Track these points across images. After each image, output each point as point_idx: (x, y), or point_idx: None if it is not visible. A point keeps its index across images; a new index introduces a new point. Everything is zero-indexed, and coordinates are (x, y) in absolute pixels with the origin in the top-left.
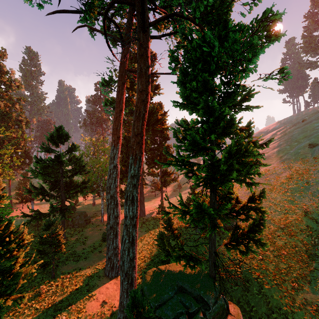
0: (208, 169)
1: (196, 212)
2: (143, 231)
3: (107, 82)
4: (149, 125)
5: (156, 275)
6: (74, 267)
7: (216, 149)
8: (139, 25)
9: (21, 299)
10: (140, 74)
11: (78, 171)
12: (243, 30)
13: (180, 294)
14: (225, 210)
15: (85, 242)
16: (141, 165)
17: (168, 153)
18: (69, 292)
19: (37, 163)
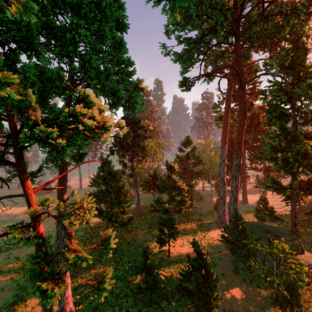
0: (283, 161)
1: (272, 183)
2: (244, 211)
3: (217, 105)
4: (250, 127)
5: (250, 223)
6: (198, 218)
7: (287, 150)
8: (239, 86)
9: (188, 209)
10: (240, 111)
11: (198, 163)
12: (310, 77)
13: (265, 232)
14: (294, 185)
15: (202, 209)
16: (240, 159)
17: (260, 152)
18: (198, 226)
19: (176, 158)
